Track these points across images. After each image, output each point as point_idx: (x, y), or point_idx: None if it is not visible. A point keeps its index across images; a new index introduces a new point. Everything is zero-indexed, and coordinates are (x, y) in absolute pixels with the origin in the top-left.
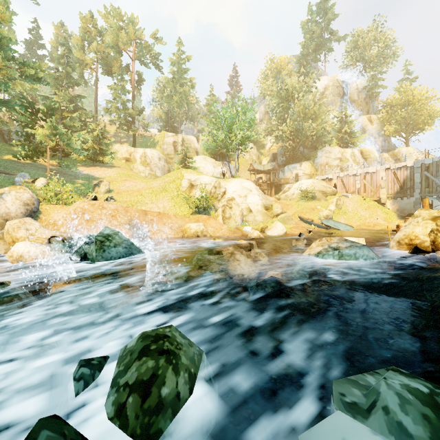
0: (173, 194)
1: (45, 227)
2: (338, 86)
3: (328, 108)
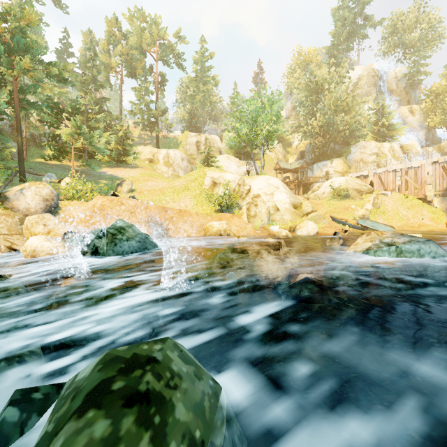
0: (195, 192)
1: (64, 223)
2: (374, 75)
3: (362, 99)
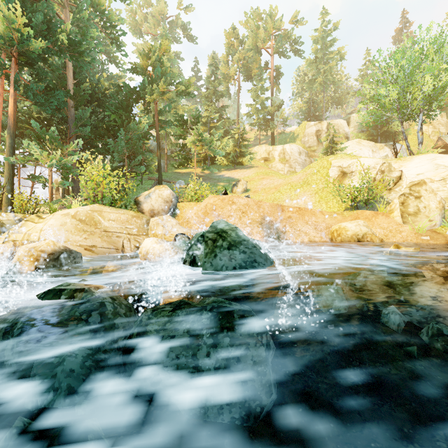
0: (317, 187)
1: (180, 224)
2: None
3: None
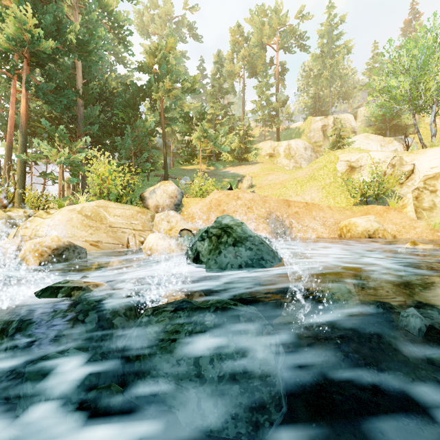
0: (324, 182)
1: (185, 220)
2: None
3: None
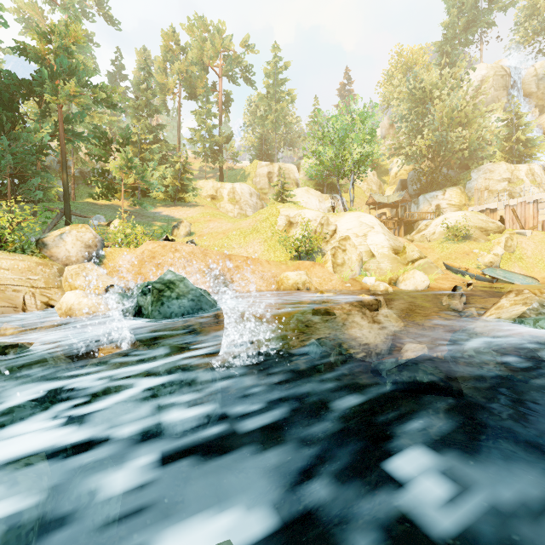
0: (266, 235)
1: (108, 274)
2: (504, 75)
3: (488, 107)
